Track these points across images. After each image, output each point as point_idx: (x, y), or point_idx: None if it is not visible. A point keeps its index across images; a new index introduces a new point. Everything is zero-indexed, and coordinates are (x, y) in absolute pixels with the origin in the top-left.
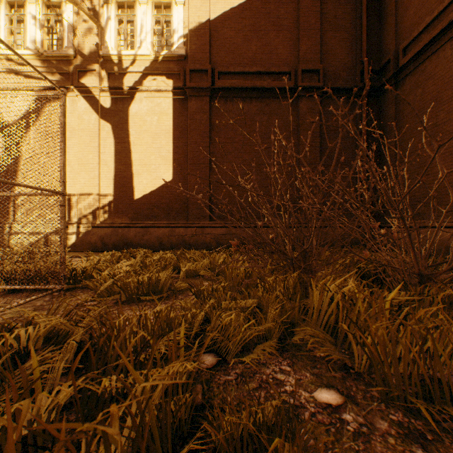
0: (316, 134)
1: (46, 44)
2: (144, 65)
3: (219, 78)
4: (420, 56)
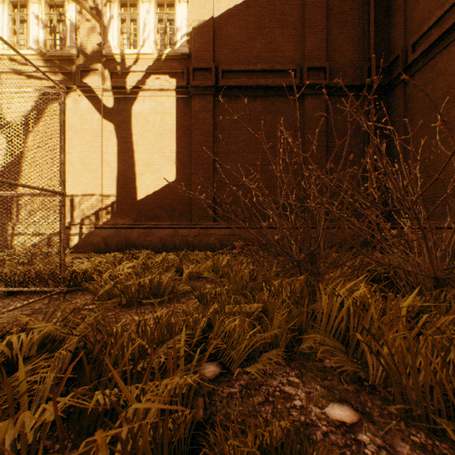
0: (322, 133)
1: (49, 44)
2: (147, 64)
3: (223, 77)
4: (431, 51)
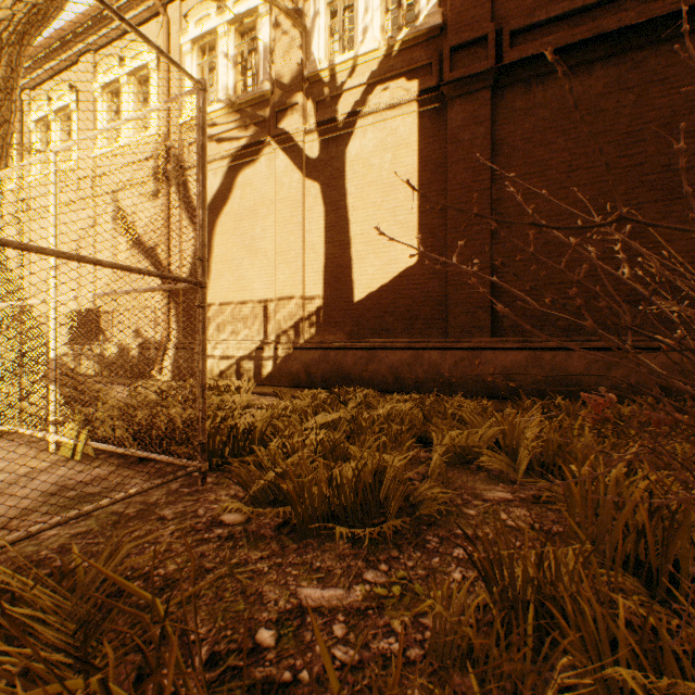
0: None
1: (239, 89)
2: (368, 70)
3: (512, 45)
4: None
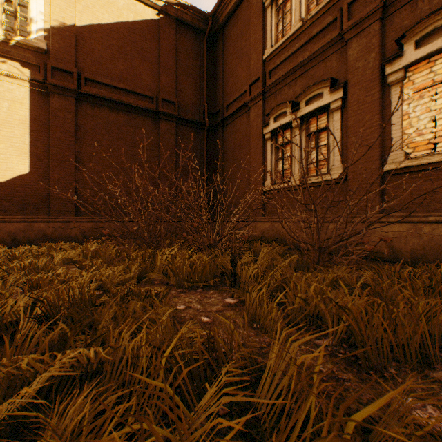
0: (173, 151)
1: None
2: None
3: (86, 84)
4: (234, 115)
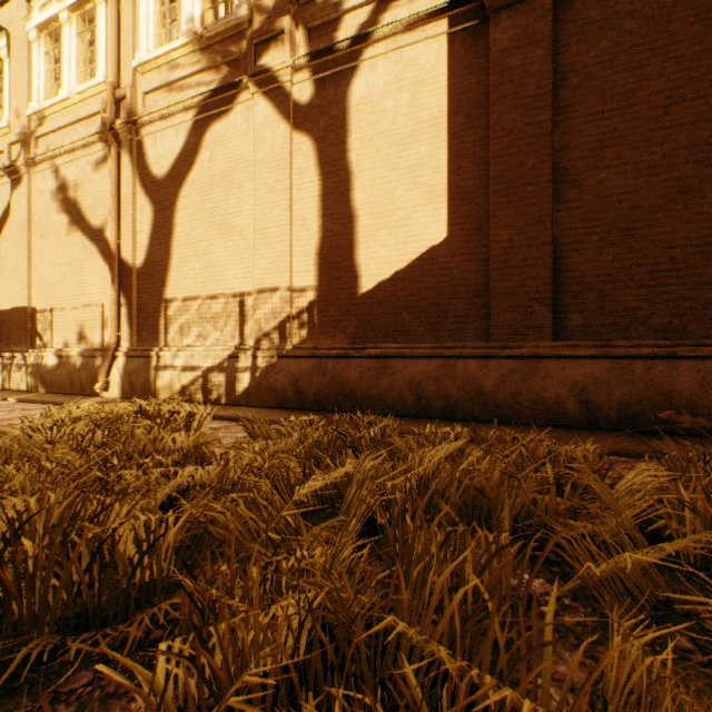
0: None
1: (209, 23)
2: None
3: None
4: None
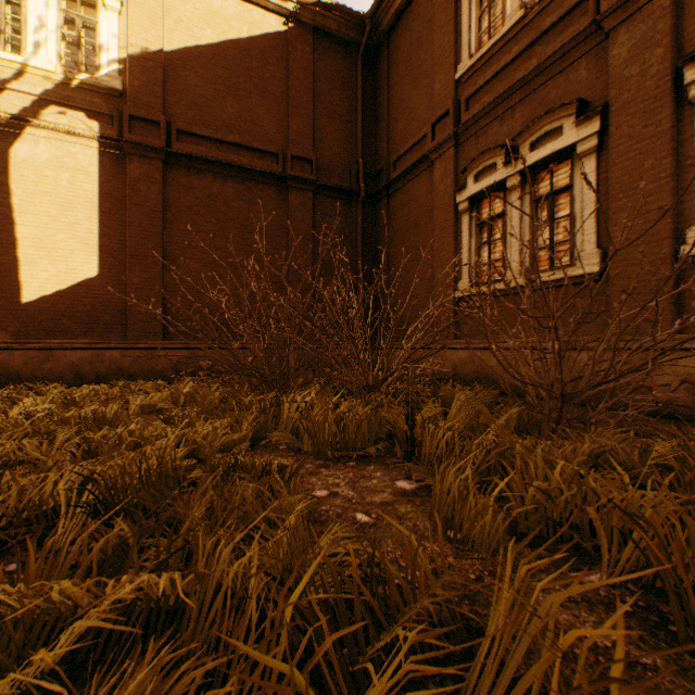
0: (308, 237)
1: None
2: (42, 85)
3: (179, 139)
4: (406, 176)
